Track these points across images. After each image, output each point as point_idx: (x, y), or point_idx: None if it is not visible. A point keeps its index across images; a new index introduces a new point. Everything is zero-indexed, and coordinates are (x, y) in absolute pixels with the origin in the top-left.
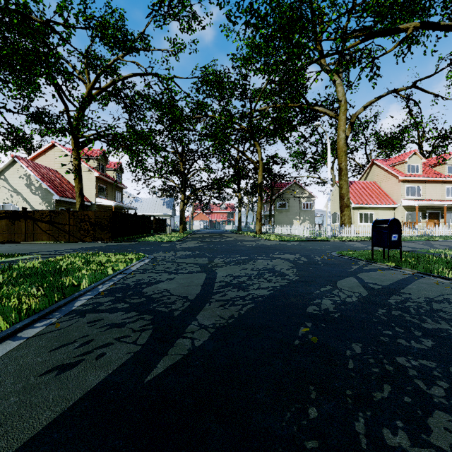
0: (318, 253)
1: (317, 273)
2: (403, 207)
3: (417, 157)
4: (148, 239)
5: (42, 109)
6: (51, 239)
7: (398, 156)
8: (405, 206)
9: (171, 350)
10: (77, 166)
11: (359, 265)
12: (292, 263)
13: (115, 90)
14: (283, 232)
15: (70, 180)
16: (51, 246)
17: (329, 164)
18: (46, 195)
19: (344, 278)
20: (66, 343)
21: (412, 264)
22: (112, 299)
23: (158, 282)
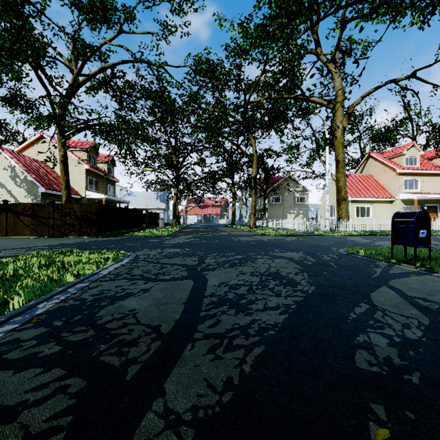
0: (323, 250)
1: (336, 280)
2: (401, 201)
3: (415, 149)
4: (137, 234)
5: (17, 90)
6: (34, 233)
7: (395, 148)
8: (403, 200)
9: None
10: (63, 157)
11: (381, 267)
12: (298, 265)
13: (105, 79)
14: (278, 226)
15: (59, 173)
16: (29, 241)
17: (327, 155)
18: (32, 187)
19: (376, 289)
20: None
21: None
22: (42, 333)
23: (127, 295)
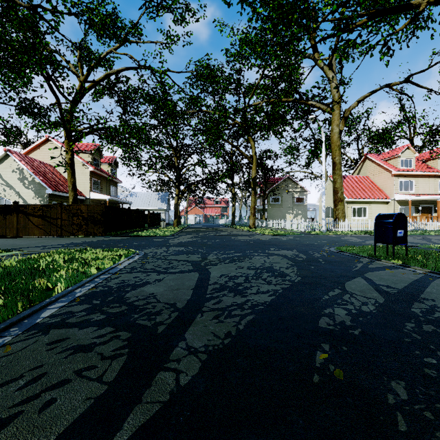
0: (315, 248)
1: (320, 273)
2: (396, 202)
3: (410, 151)
4: (141, 234)
5: (31, 100)
6: (43, 233)
7: (391, 151)
8: (398, 200)
9: (147, 394)
10: (70, 160)
11: (363, 262)
12: (290, 261)
13: (109, 84)
14: (277, 226)
15: (64, 174)
16: (41, 241)
17: (324, 158)
18: (40, 189)
19: (351, 279)
20: (8, 380)
21: (421, 262)
22: (87, 308)
23: (145, 284)
